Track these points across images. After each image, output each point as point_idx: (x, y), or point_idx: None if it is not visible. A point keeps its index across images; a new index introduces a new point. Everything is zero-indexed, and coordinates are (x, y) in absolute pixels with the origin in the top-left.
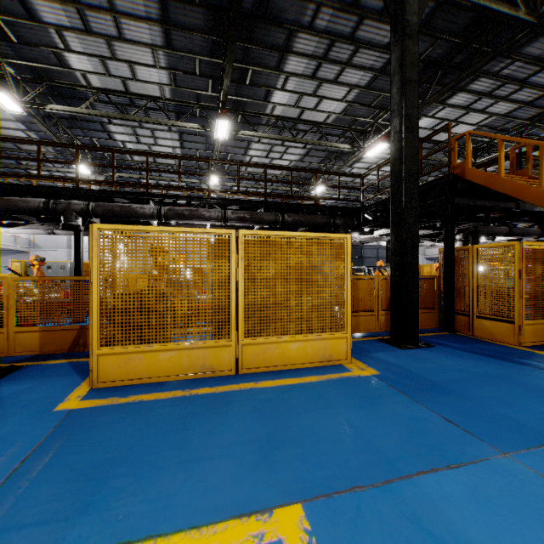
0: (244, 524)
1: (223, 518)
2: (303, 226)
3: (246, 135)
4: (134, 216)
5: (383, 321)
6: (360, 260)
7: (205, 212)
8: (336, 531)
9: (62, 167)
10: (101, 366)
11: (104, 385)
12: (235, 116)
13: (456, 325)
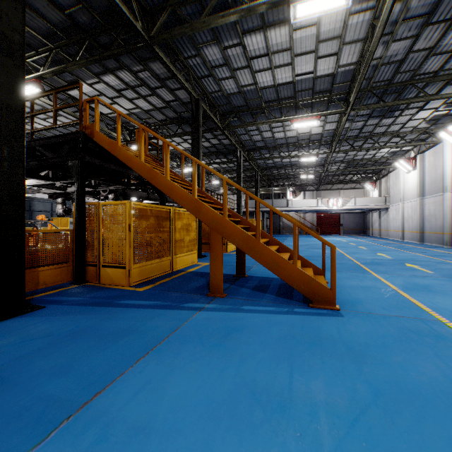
0: None
1: None
2: None
3: None
4: None
5: None
6: (29, 213)
7: None
8: None
9: None
10: None
11: None
12: None
13: (87, 276)
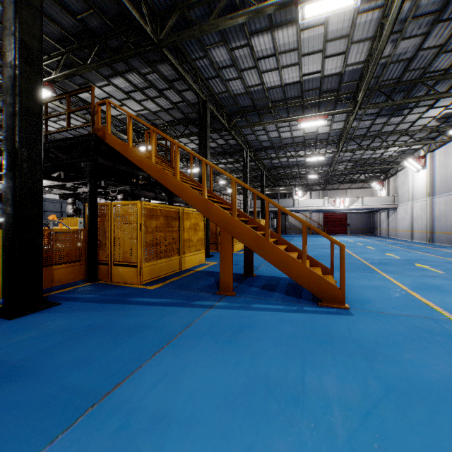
0: None
1: None
2: None
3: None
4: None
5: None
6: None
7: None
8: None
9: None
10: None
11: None
12: None
13: (99, 275)
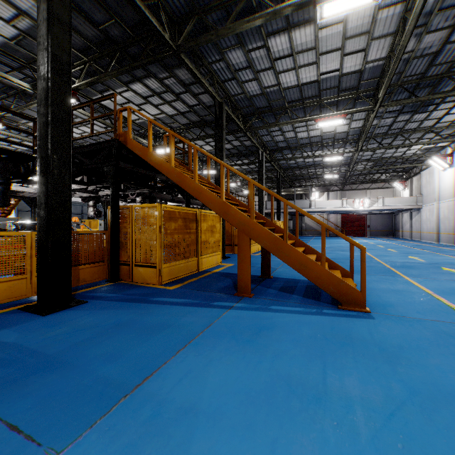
0: None
1: None
2: None
3: None
4: None
5: None
6: None
7: None
8: None
9: None
10: None
11: None
12: None
13: (121, 275)
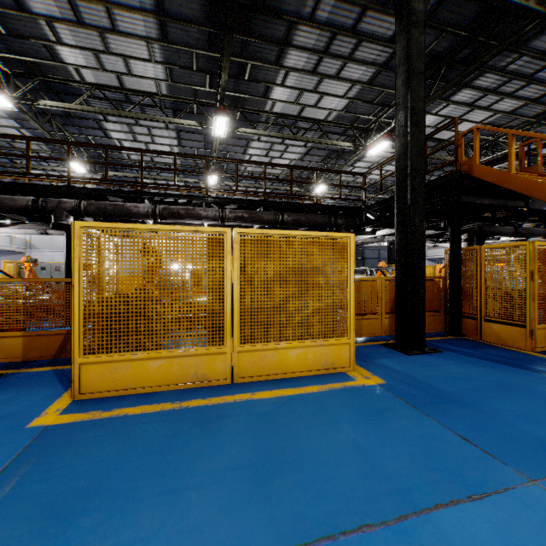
0: None
1: None
2: (304, 226)
3: (245, 133)
4: (128, 215)
5: (387, 325)
6: (362, 261)
7: (202, 211)
8: None
9: (57, 165)
10: (84, 376)
11: (87, 396)
12: (233, 112)
13: (462, 329)
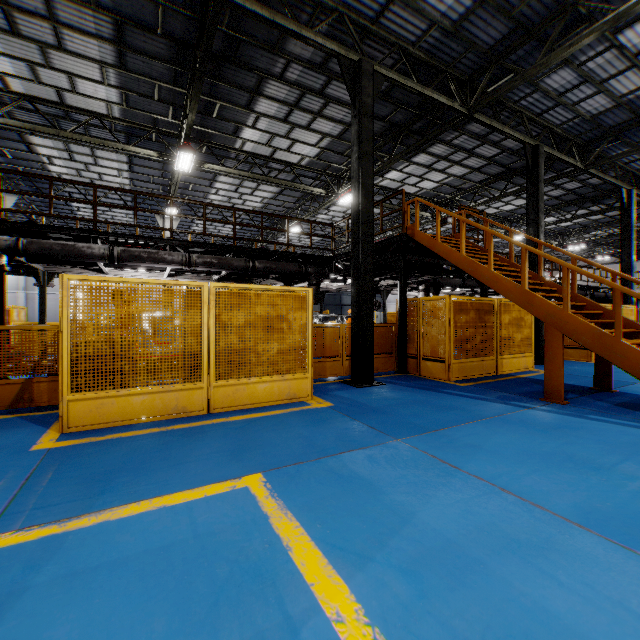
0: (223, 485)
1: (208, 484)
2: (275, 273)
3: (212, 169)
4: (80, 256)
5: (348, 366)
6: (339, 307)
7: (167, 255)
8: (282, 480)
9: None
10: (72, 412)
11: (75, 430)
12: (199, 146)
13: (408, 367)
